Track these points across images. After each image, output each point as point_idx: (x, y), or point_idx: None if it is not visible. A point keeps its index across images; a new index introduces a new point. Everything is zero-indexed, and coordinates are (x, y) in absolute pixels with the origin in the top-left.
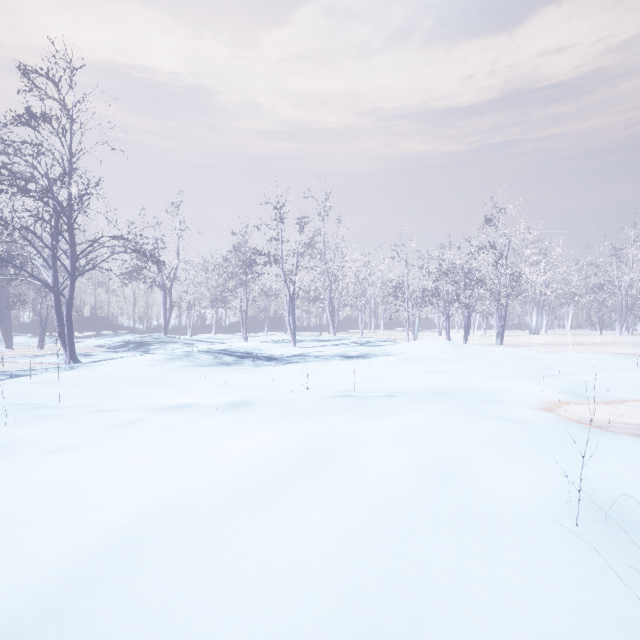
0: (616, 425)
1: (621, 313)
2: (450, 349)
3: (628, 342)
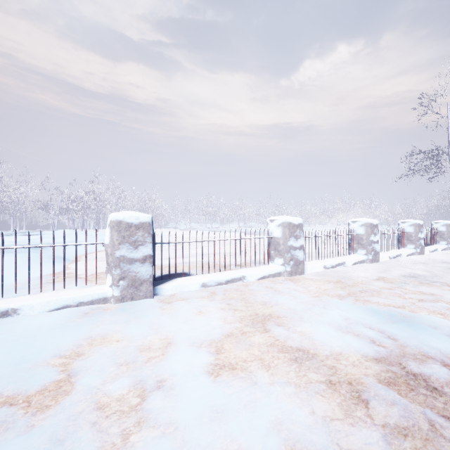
0: None
1: None
2: (74, 232)
3: None
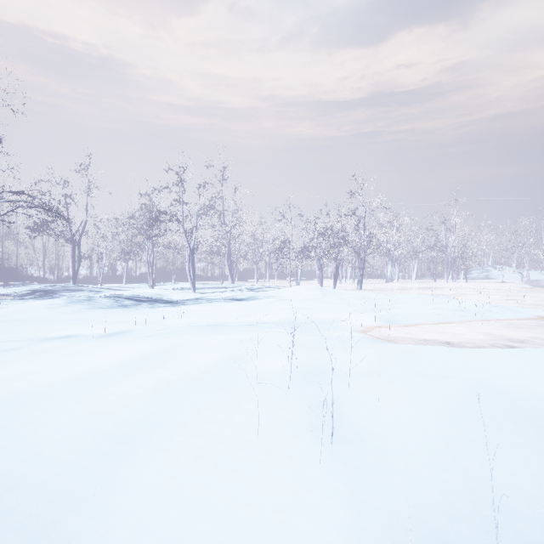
0: (403, 340)
1: (447, 266)
2: (317, 292)
3: (449, 287)
